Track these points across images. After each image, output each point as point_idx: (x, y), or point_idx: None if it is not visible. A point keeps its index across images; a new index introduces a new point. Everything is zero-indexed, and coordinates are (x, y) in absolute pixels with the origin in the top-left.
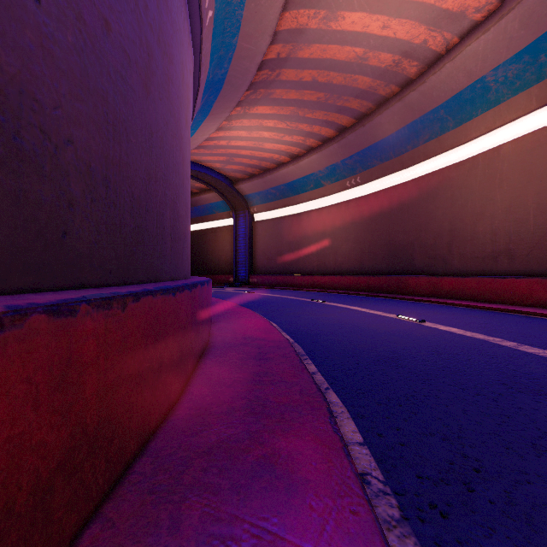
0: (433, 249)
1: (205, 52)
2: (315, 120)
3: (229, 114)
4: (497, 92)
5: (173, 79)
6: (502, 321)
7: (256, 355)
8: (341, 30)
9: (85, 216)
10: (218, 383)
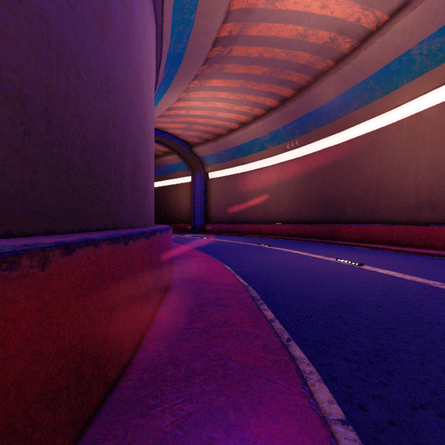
0: (362, 202)
1: (166, 25)
2: (261, 92)
3: (188, 86)
4: (422, 64)
5: (134, 34)
6: (433, 265)
7: (214, 300)
8: (285, 9)
9: (13, 150)
10: (175, 335)
